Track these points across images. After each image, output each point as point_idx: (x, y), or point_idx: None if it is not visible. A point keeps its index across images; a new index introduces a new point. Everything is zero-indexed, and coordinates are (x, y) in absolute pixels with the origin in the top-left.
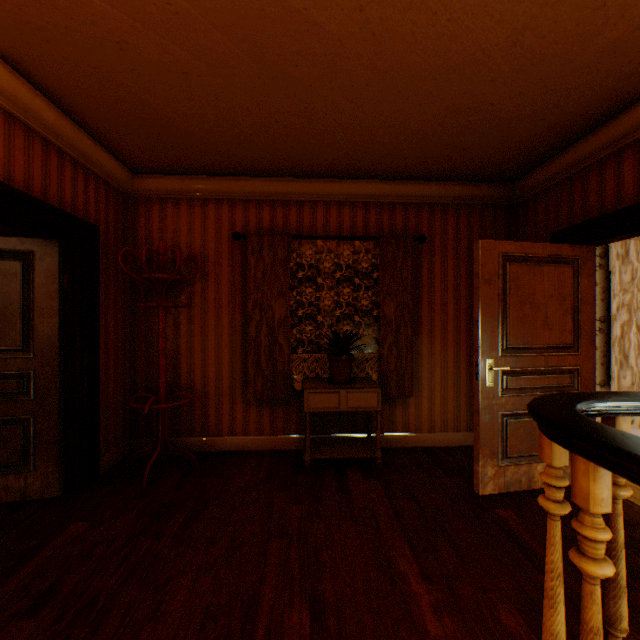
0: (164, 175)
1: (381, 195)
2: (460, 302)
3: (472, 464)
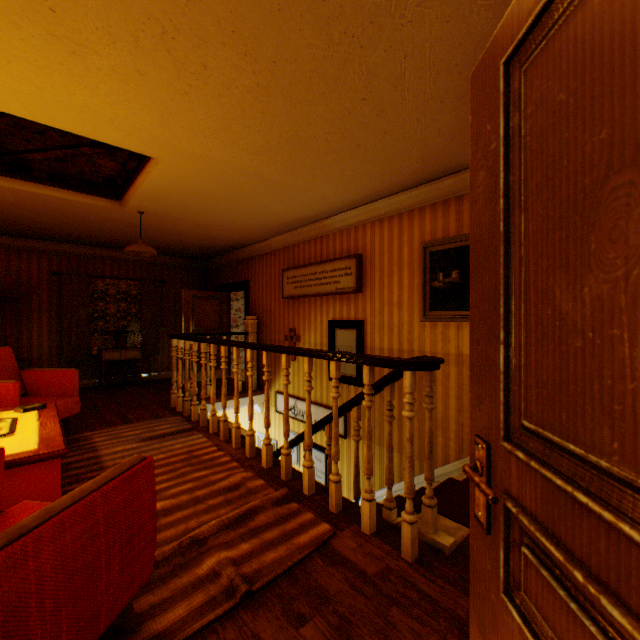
0: (1, 234)
1: (144, 259)
2: None
3: None
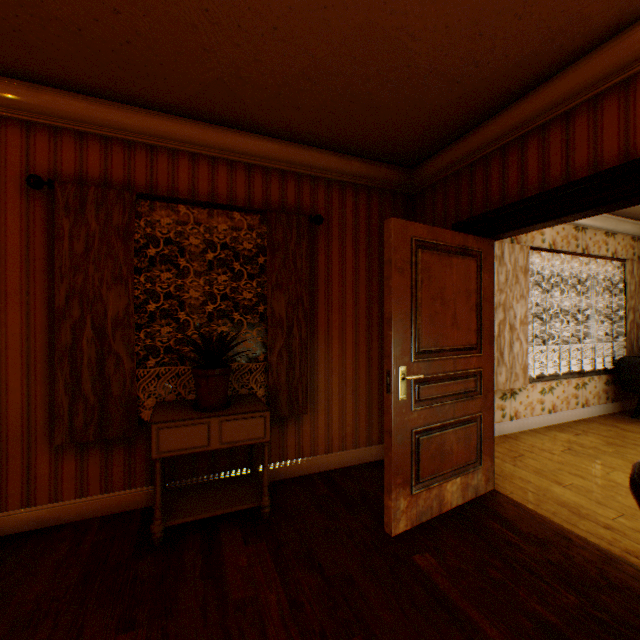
0: None
1: (269, 158)
2: (360, 298)
3: (376, 488)
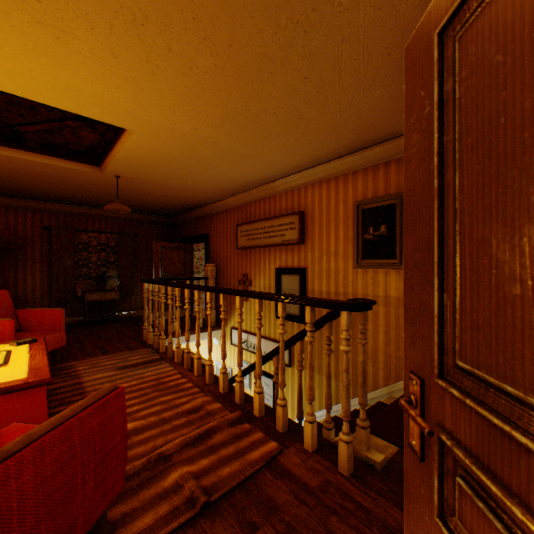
0: (1, 195)
1: (120, 216)
2: None
3: None
